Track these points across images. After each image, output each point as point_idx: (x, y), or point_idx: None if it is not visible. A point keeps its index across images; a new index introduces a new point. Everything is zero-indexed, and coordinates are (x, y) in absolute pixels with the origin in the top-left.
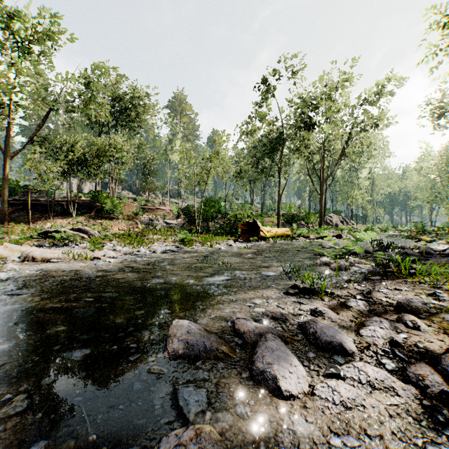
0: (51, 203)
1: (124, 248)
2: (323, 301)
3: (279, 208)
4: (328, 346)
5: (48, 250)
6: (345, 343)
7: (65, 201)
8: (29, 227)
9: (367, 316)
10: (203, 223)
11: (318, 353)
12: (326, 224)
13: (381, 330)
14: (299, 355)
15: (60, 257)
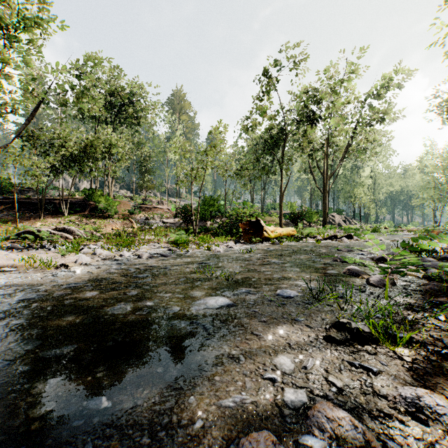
0: (42, 201)
1: (105, 252)
2: (403, 360)
3: (281, 206)
4: None
5: (11, 254)
6: None
7: (57, 200)
8: (17, 227)
9: None
10: (201, 222)
11: None
12: (328, 224)
13: None
14: None
15: (16, 265)
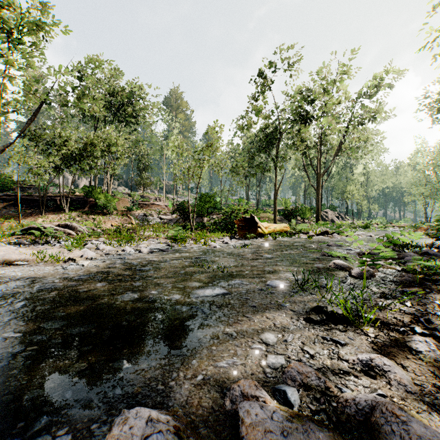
0: (43, 198)
1: (108, 247)
2: (367, 336)
3: (275, 203)
4: None
5: (20, 249)
6: None
7: (58, 196)
8: (19, 223)
9: None
10: (198, 219)
11: None
12: (322, 220)
13: None
14: None
15: (28, 259)
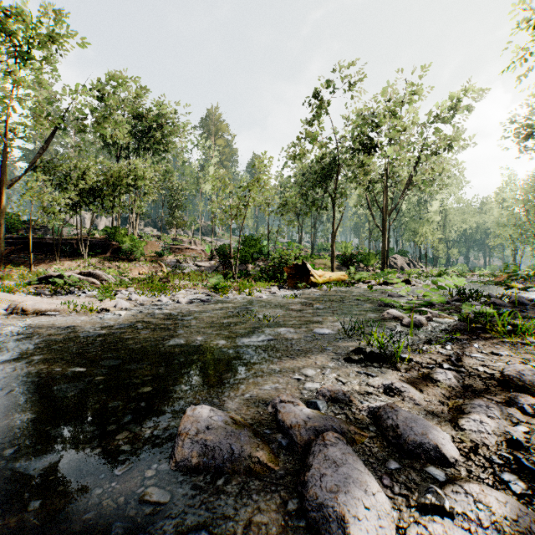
0: (58, 241)
1: (141, 297)
2: (399, 371)
3: (333, 247)
4: (418, 449)
5: (45, 299)
6: (443, 445)
7: (75, 239)
8: (30, 271)
9: (463, 396)
10: (241, 266)
11: (402, 461)
12: (389, 267)
13: (491, 422)
14: (375, 465)
15: (58, 309)
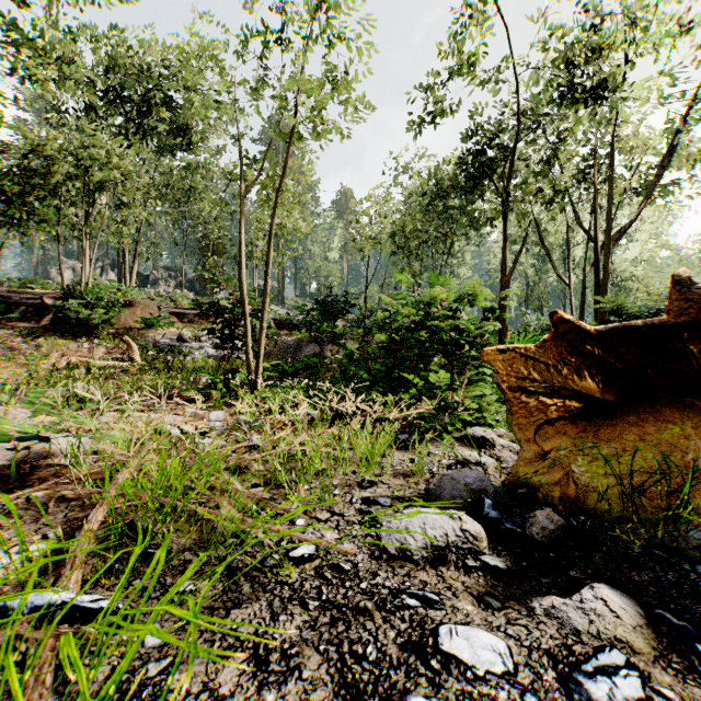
0: None
1: None
2: None
3: (504, 307)
4: None
5: None
6: None
7: None
8: None
9: None
10: (309, 347)
11: None
12: None
13: None
14: None
15: None
